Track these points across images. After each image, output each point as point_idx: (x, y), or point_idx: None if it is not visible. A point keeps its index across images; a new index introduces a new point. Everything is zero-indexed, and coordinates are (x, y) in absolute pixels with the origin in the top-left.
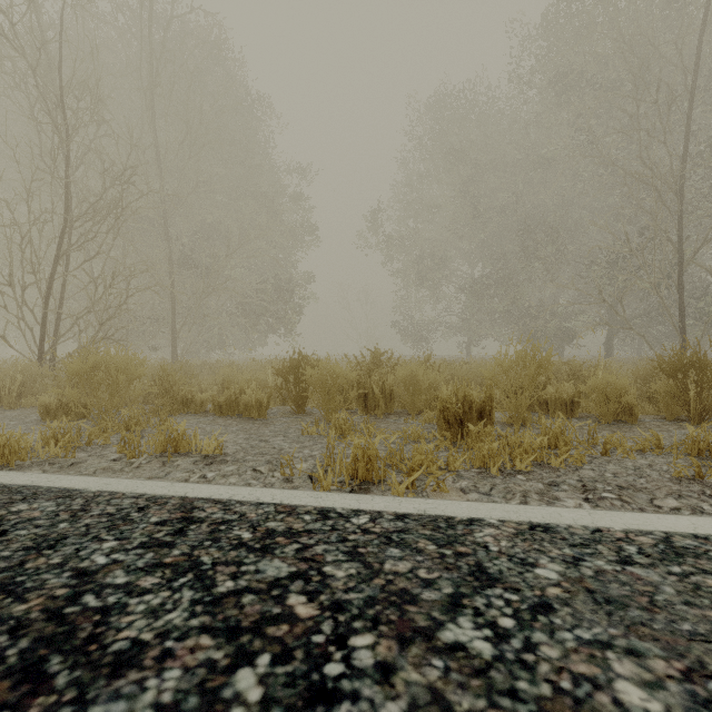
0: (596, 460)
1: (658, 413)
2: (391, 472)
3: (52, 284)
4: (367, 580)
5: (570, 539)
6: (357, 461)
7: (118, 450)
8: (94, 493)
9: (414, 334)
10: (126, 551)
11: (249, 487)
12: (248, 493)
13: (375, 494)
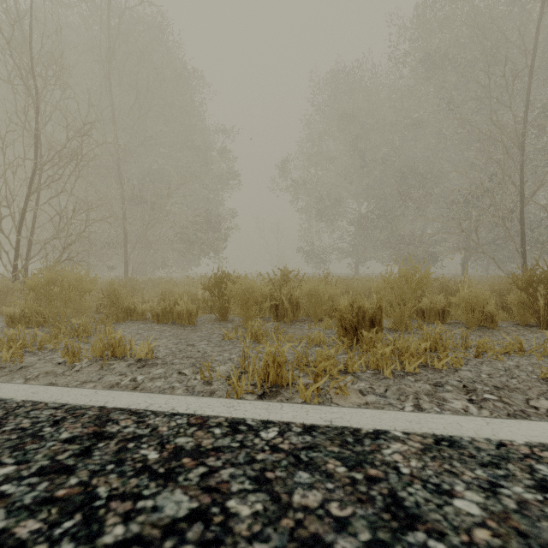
0: (471, 361)
1: (511, 319)
2: (297, 374)
3: (24, 216)
4: (274, 520)
5: (478, 456)
6: (268, 366)
7: (62, 355)
8: (17, 403)
9: (315, 257)
10: (19, 480)
11: (167, 395)
12: (165, 402)
13: (284, 397)
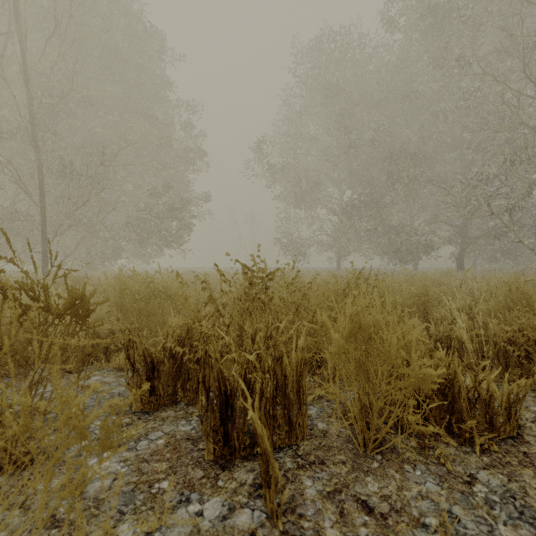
0: None
1: None
2: None
3: None
4: None
5: None
6: None
7: None
8: None
9: (293, 250)
10: None
11: None
12: None
13: None
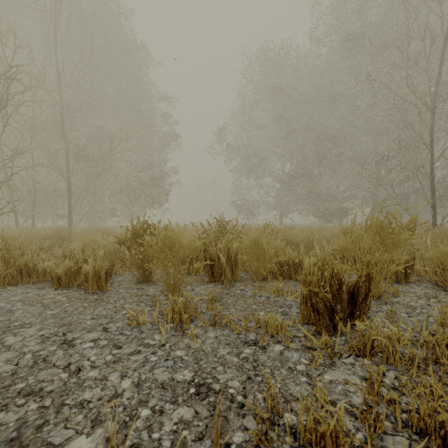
0: None
1: None
2: None
3: None
4: None
5: None
6: None
7: None
8: None
9: (245, 209)
10: None
11: None
12: None
13: None
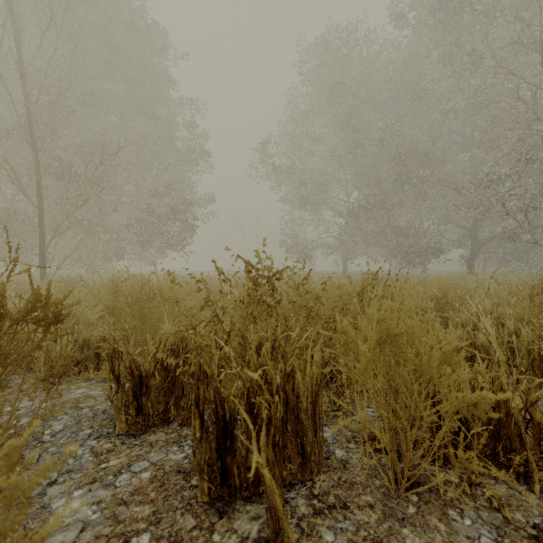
0: None
1: None
2: None
3: None
4: None
5: None
6: None
7: None
8: None
9: (298, 252)
10: None
11: None
12: None
13: None
